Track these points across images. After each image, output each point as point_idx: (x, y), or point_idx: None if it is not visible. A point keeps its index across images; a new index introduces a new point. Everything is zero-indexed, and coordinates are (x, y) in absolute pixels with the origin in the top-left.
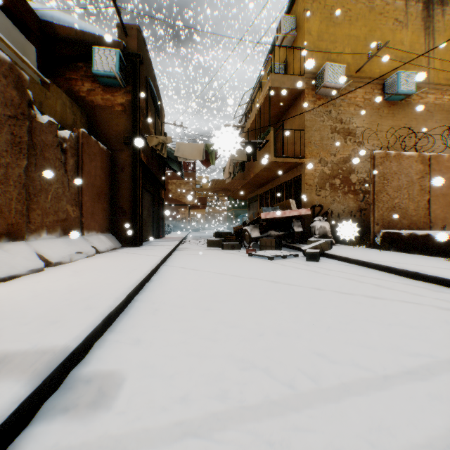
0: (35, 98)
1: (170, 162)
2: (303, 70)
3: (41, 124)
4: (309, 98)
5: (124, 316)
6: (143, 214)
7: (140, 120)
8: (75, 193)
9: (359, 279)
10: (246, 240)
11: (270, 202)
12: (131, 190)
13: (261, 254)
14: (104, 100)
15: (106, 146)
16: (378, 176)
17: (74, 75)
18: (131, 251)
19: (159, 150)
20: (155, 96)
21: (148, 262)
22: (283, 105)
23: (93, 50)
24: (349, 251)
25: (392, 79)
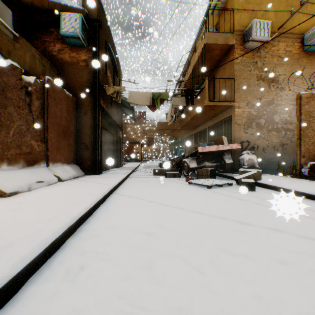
0: (2, 46)
1: (126, 109)
2: (232, 29)
3: (3, 66)
4: (238, 52)
5: (33, 281)
6: (104, 149)
7: (100, 74)
8: (40, 130)
9: (314, 216)
10: (185, 169)
11: (203, 140)
12: (92, 129)
13: (199, 183)
14: (71, 57)
15: (72, 94)
16: (304, 114)
17: (48, 38)
18: (90, 179)
19: (115, 97)
20: (113, 58)
21: (96, 192)
22: (215, 60)
23: (61, 16)
24: (280, 181)
25: (311, 33)
